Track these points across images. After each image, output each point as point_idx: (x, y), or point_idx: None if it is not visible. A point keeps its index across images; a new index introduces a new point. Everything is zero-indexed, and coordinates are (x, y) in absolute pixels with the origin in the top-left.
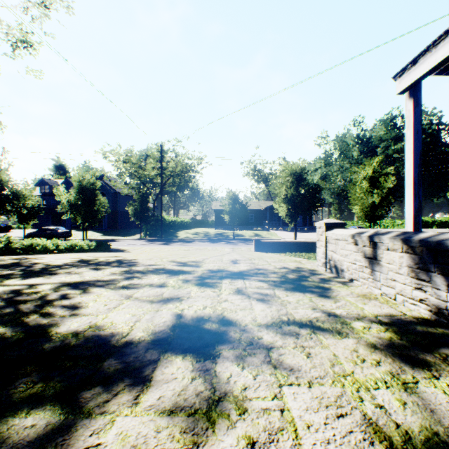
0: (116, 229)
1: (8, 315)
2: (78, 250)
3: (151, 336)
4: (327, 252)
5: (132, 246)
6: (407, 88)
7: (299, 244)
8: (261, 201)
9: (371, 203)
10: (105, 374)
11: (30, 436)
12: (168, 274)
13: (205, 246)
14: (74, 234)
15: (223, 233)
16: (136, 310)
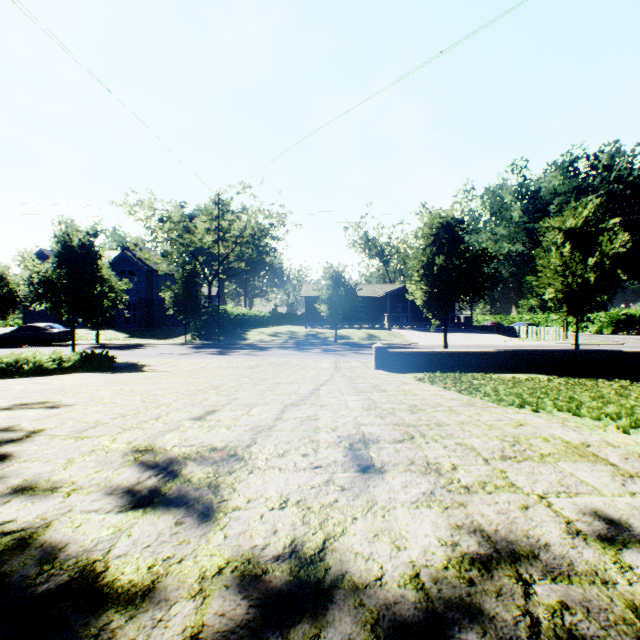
0: (153, 328)
1: None
2: (32, 370)
3: None
4: None
5: (161, 358)
6: None
7: (458, 356)
8: (376, 285)
9: (580, 283)
10: None
11: None
12: None
13: (288, 358)
14: (84, 336)
15: (318, 333)
16: None
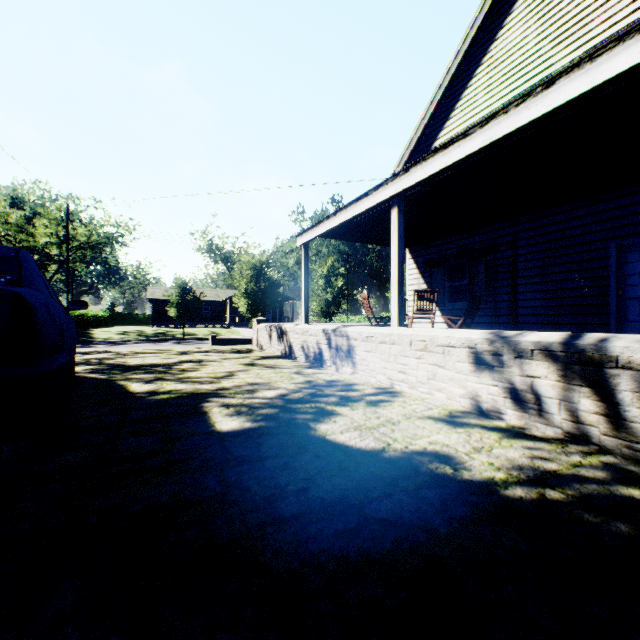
0: None
1: (91, 364)
2: None
3: (174, 362)
4: (258, 337)
5: None
6: (302, 245)
7: None
8: (220, 290)
9: (326, 300)
10: (168, 365)
11: (162, 368)
12: (154, 353)
13: (149, 347)
14: None
15: (167, 332)
16: (157, 360)
